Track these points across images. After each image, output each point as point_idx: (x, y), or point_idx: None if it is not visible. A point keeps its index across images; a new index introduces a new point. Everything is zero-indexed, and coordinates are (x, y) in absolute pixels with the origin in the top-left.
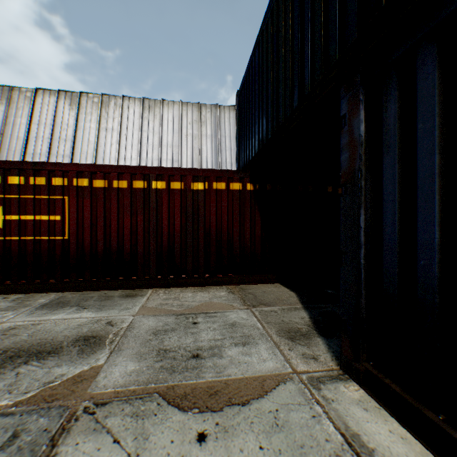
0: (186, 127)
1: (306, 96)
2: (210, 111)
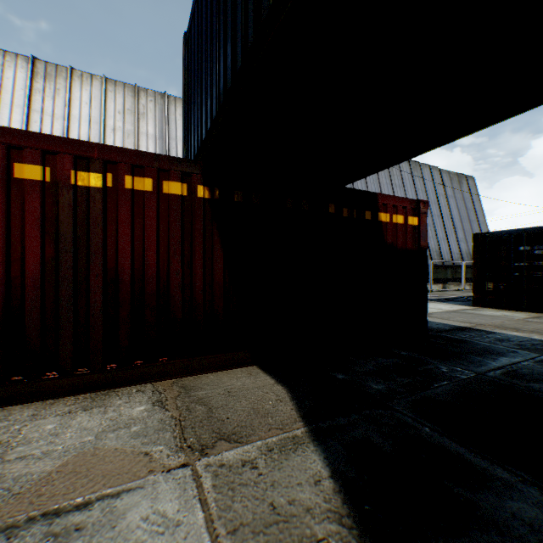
0: (114, 117)
1: None
2: (153, 101)
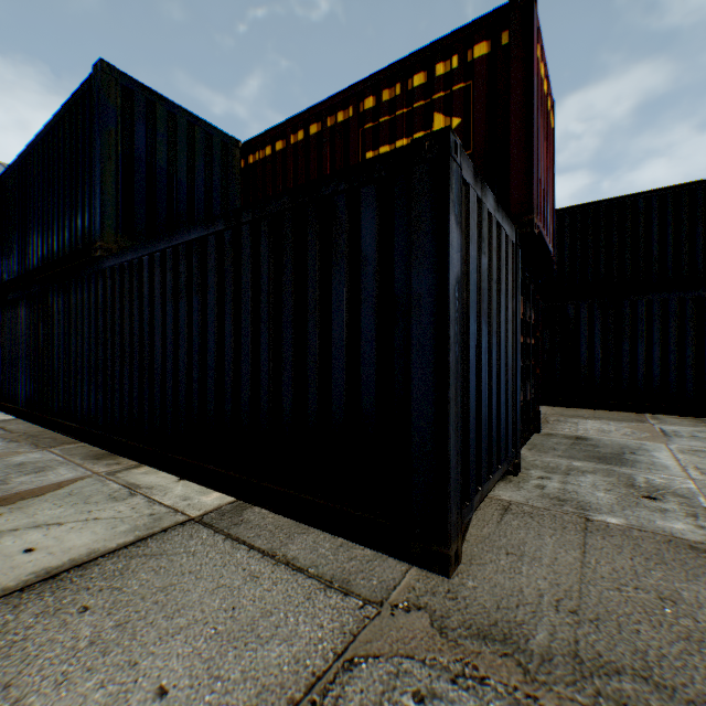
0: None
1: None
2: None
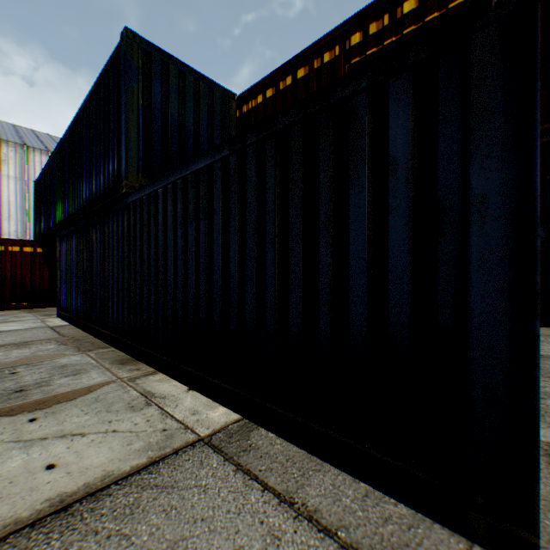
0: None
1: (53, 227)
2: (15, 150)
